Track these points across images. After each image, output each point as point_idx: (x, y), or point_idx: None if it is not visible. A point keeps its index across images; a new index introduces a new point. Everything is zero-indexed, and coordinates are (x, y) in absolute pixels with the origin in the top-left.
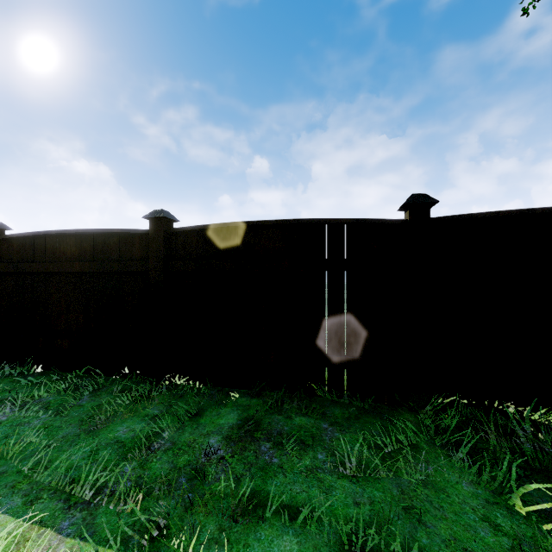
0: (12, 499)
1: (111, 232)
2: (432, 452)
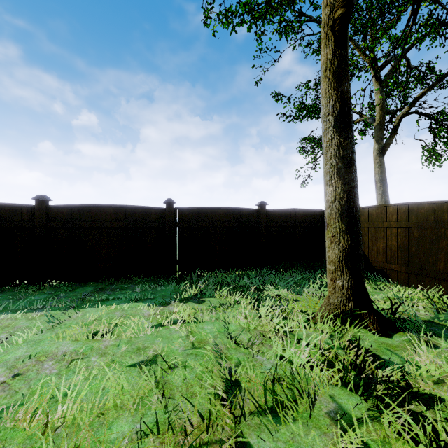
0: (6, 313)
1: (4, 204)
2: (167, 285)
